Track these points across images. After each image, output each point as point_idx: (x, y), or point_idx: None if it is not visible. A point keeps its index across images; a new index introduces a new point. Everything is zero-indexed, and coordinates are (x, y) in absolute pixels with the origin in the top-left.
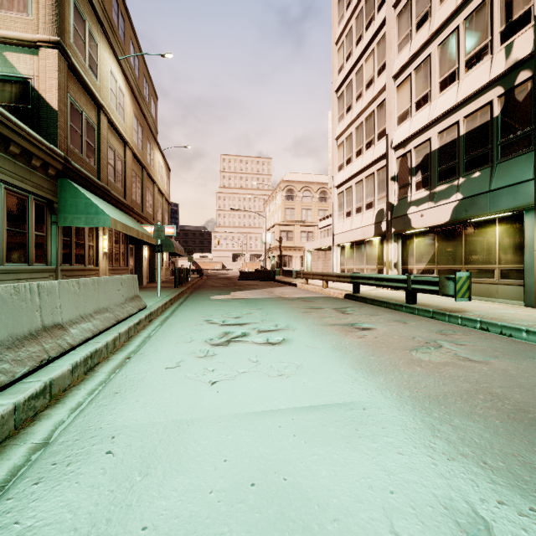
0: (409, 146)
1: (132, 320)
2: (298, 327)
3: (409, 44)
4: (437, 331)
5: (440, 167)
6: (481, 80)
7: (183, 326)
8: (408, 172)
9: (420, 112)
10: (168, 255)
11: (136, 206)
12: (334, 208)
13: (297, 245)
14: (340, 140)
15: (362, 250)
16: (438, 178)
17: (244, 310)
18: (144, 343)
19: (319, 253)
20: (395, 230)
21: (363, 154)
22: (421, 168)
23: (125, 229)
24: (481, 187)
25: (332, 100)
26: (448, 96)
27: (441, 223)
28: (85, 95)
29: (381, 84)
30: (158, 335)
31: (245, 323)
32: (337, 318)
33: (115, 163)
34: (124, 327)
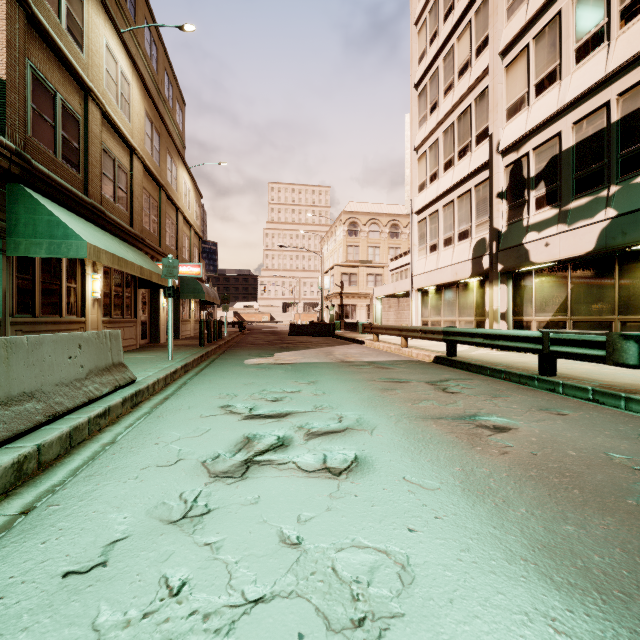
0: (525, 147)
1: (92, 409)
2: (379, 424)
3: (525, 4)
4: (637, 435)
5: (576, 173)
6: None
7: (180, 419)
8: (523, 185)
9: (544, 97)
10: (199, 303)
11: (149, 237)
12: (413, 241)
13: (363, 292)
14: (421, 150)
15: (452, 296)
16: (573, 189)
17: (289, 384)
18: (89, 463)
19: (390, 301)
20: (504, 267)
21: (454, 166)
22: (545, 177)
23: (117, 262)
24: None
25: (411, 98)
26: (591, 67)
27: (580, 253)
28: (62, 69)
29: (482, 66)
30: (123, 443)
31: (287, 414)
32: (440, 403)
33: (114, 176)
34: (62, 427)
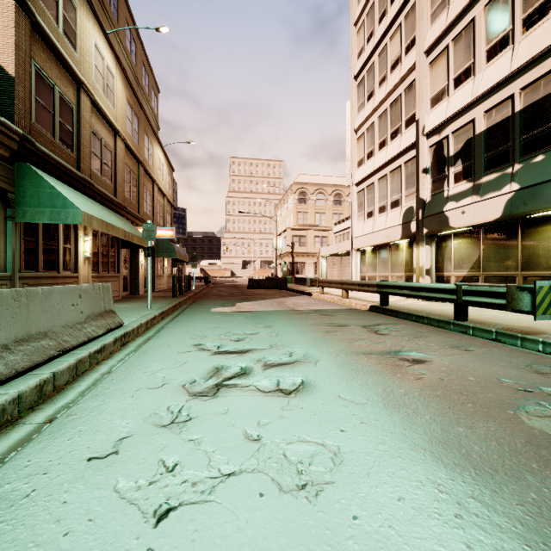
0: (445, 131)
1: (91, 346)
2: (321, 358)
3: (445, 11)
4: (525, 366)
5: (487, 153)
6: (546, 39)
7: (162, 354)
8: (444, 162)
9: (461, 89)
10: (171, 261)
11: (130, 205)
12: (353, 209)
13: (311, 251)
14: (360, 132)
15: (386, 255)
16: (484, 167)
17: (249, 328)
18: (93, 387)
19: (334, 259)
20: (428, 231)
21: (387, 145)
22: (462, 156)
23: (105, 227)
24: (547, 173)
25: (351, 87)
26: (499, 66)
27: (490, 220)
28: (59, 66)
29: (410, 62)
30: (118, 372)
31: (248, 350)
32: (372, 342)
33: (101, 154)
34: (70, 359)
